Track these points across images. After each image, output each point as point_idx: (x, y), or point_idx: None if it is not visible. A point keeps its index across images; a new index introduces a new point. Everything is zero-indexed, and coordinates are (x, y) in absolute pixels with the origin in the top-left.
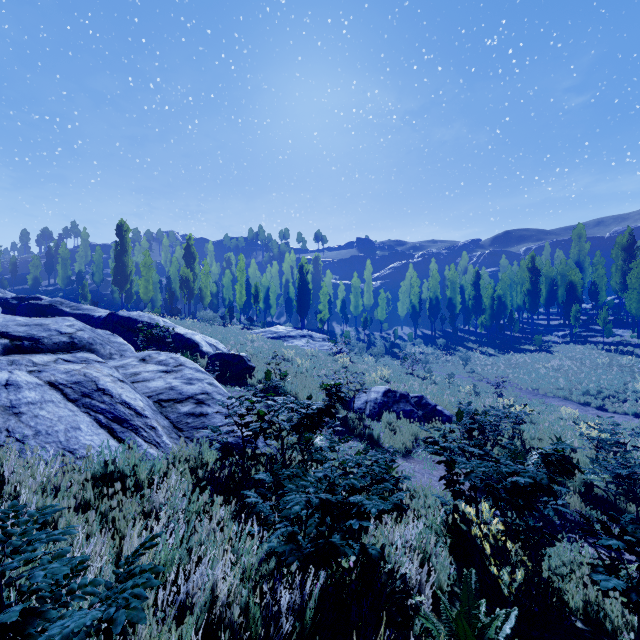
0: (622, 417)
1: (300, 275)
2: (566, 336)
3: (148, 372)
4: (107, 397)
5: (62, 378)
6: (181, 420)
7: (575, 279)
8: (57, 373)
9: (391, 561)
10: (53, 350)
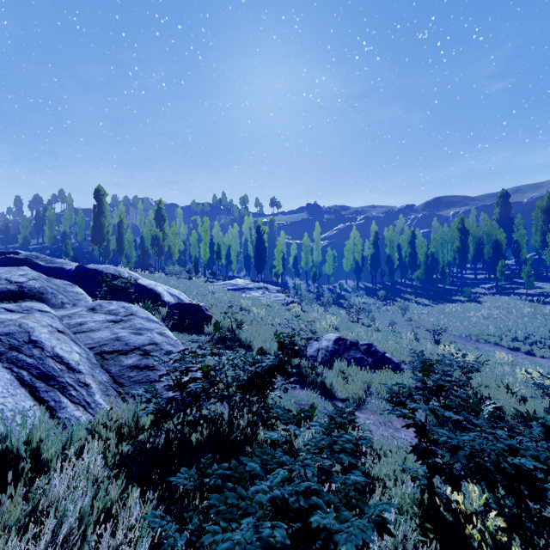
0: (549, 361)
1: (257, 235)
2: (492, 288)
3: (94, 322)
4: (37, 350)
5: None
6: (123, 374)
7: (500, 238)
8: None
9: None
10: None
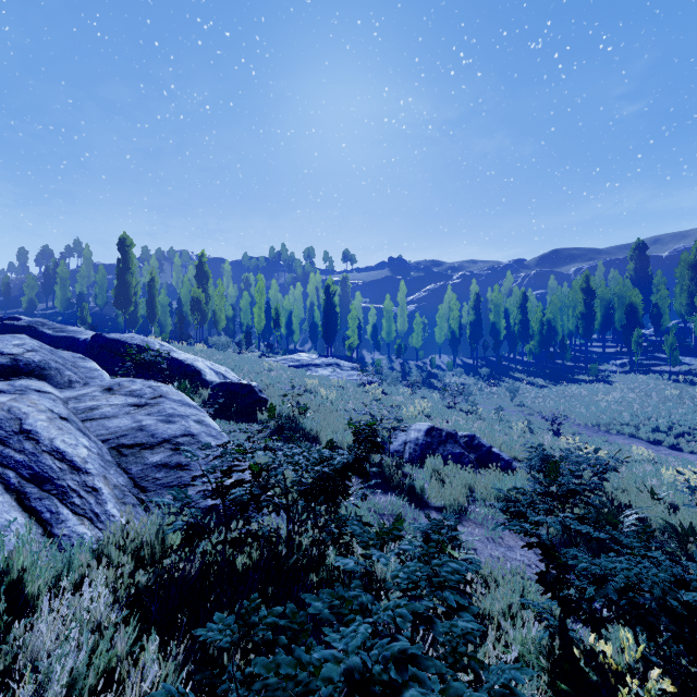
0: None
1: (326, 297)
2: (625, 365)
3: (111, 406)
4: (30, 443)
5: None
6: (147, 474)
7: (636, 300)
8: None
9: None
10: None
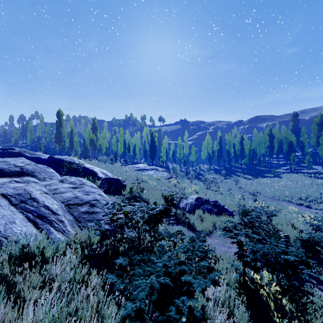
0: (320, 211)
1: (151, 138)
2: (288, 169)
3: (63, 188)
4: (35, 203)
5: (10, 191)
6: (80, 216)
7: (292, 140)
8: (8, 188)
9: (208, 315)
10: (10, 175)
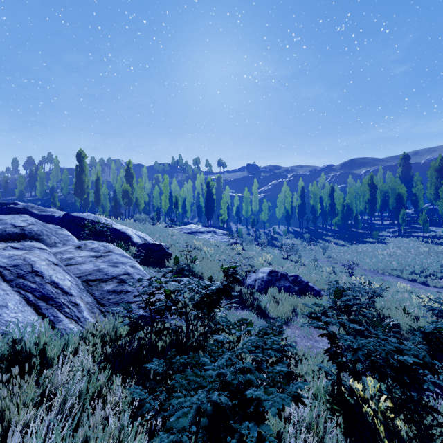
0: (440, 290)
1: (207, 189)
2: (395, 232)
3: (81, 257)
4: (38, 278)
5: (4, 262)
6: (104, 297)
7: (402, 191)
8: (1, 258)
9: None
10: (6, 239)
